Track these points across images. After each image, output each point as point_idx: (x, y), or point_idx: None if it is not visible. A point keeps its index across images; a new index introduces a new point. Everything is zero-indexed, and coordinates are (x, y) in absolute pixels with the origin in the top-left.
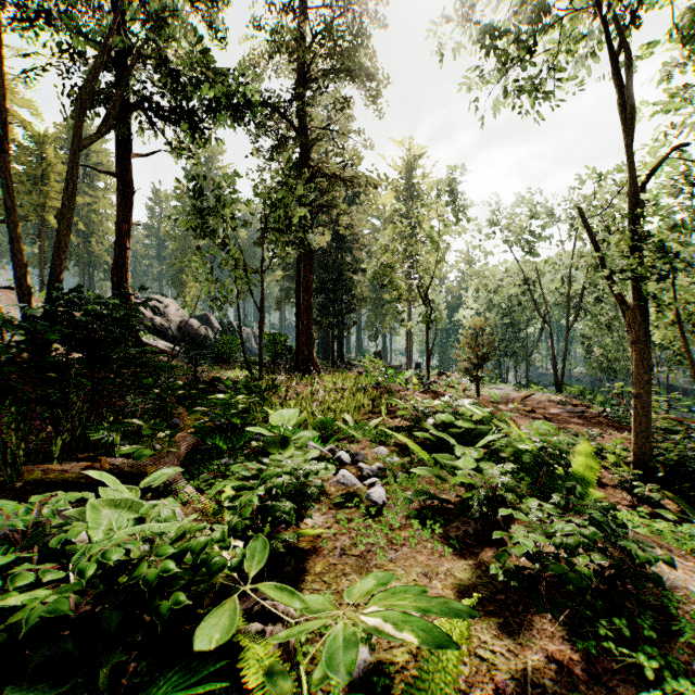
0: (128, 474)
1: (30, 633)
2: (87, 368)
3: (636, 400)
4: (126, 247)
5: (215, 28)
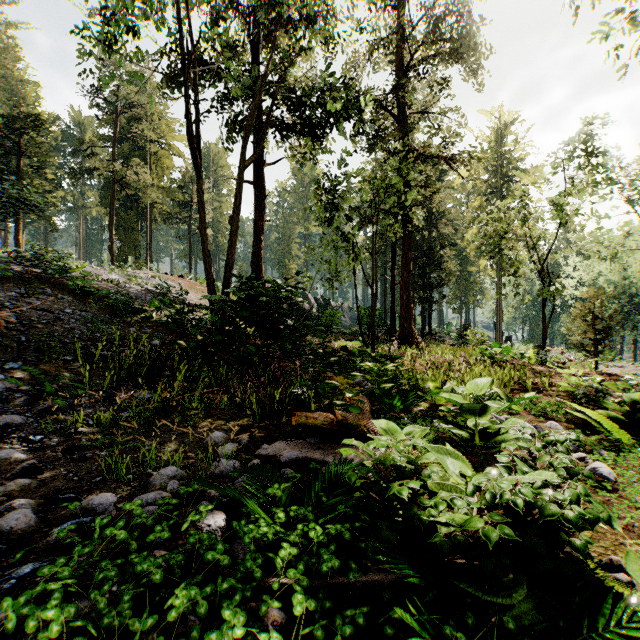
0: (350, 425)
1: (467, 542)
2: (264, 338)
3: None
4: (261, 240)
5: (328, 45)
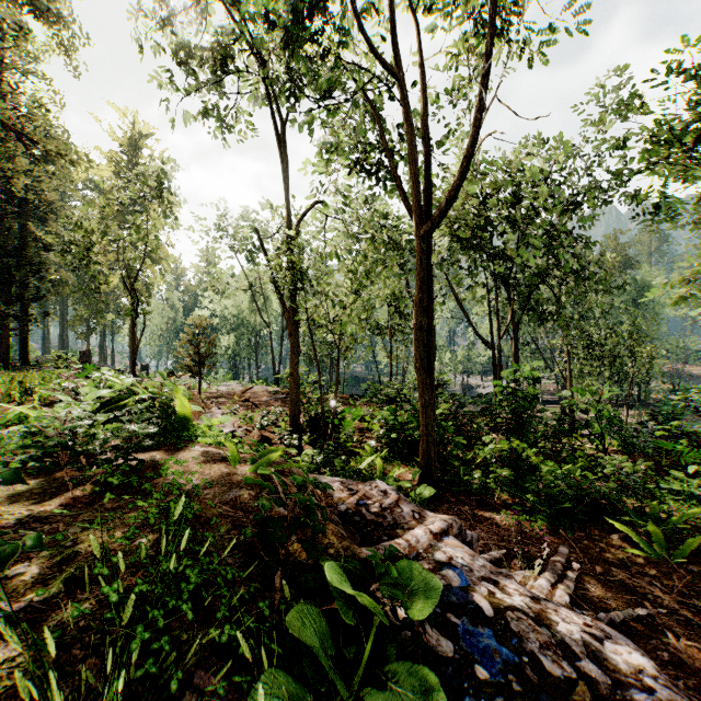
0: None
1: None
2: None
3: (291, 377)
4: None
5: None
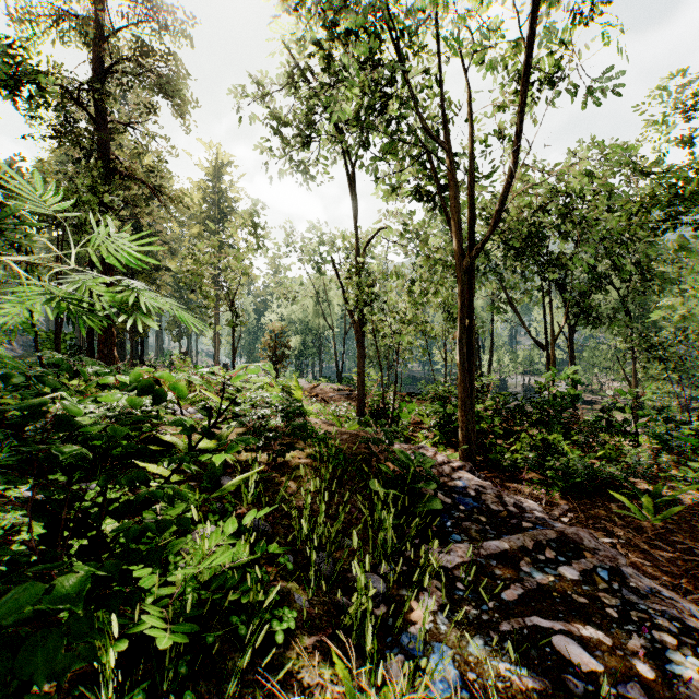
0: None
1: None
2: None
3: (358, 376)
4: None
5: None
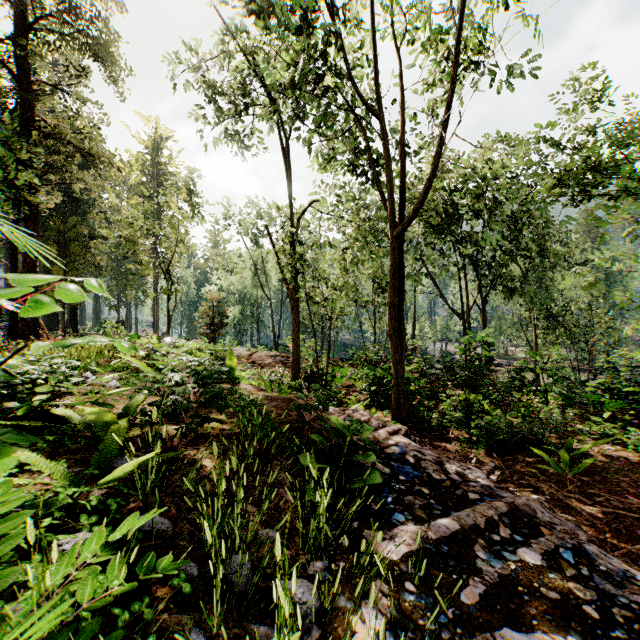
0: None
1: None
2: None
3: (293, 342)
4: None
5: None
